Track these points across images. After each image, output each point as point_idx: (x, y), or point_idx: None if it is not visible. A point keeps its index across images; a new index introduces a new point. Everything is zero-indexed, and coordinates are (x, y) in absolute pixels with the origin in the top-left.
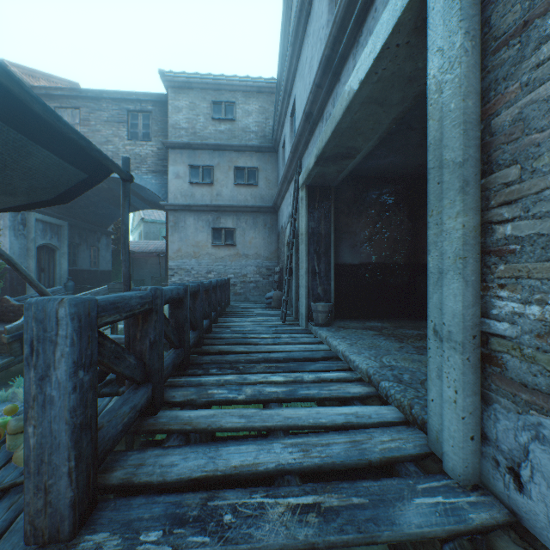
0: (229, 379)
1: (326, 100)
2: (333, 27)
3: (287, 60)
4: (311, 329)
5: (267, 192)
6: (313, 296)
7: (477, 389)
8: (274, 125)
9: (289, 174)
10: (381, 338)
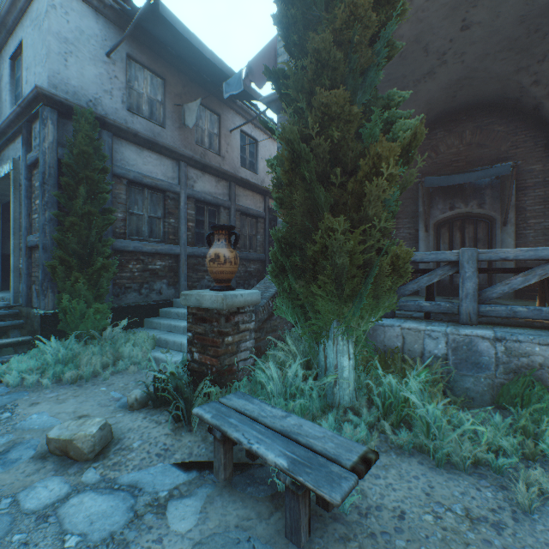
0: None
1: None
2: None
3: None
4: None
5: None
6: None
7: (19, 281)
8: None
9: None
10: None
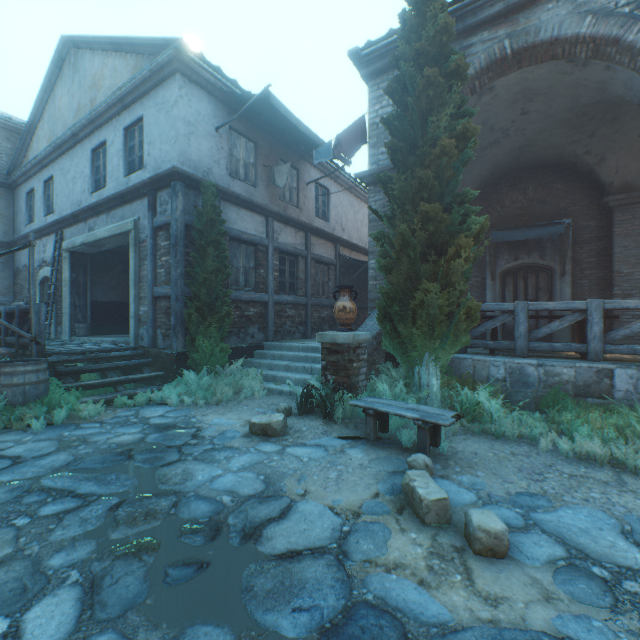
0: (48, 346)
1: (91, 218)
2: (97, 202)
3: (48, 151)
4: (76, 339)
5: (1, 227)
6: (75, 320)
7: (138, 326)
8: (13, 165)
9: (46, 231)
10: (121, 336)
